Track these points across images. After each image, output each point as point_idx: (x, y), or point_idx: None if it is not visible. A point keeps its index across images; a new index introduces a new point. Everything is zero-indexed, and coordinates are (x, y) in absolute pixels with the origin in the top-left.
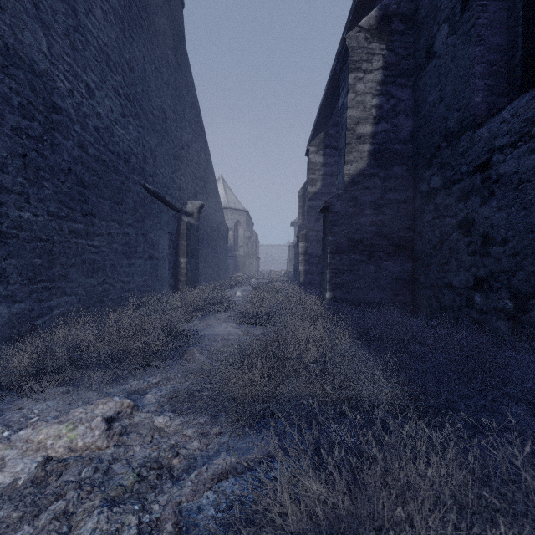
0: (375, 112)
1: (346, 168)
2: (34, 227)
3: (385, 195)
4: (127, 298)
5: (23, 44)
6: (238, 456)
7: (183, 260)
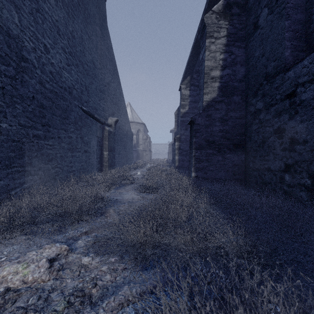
0: (222, 63)
1: (204, 97)
2: (10, 133)
3: (228, 113)
4: (70, 176)
5: (2, 18)
6: (136, 288)
7: (105, 153)
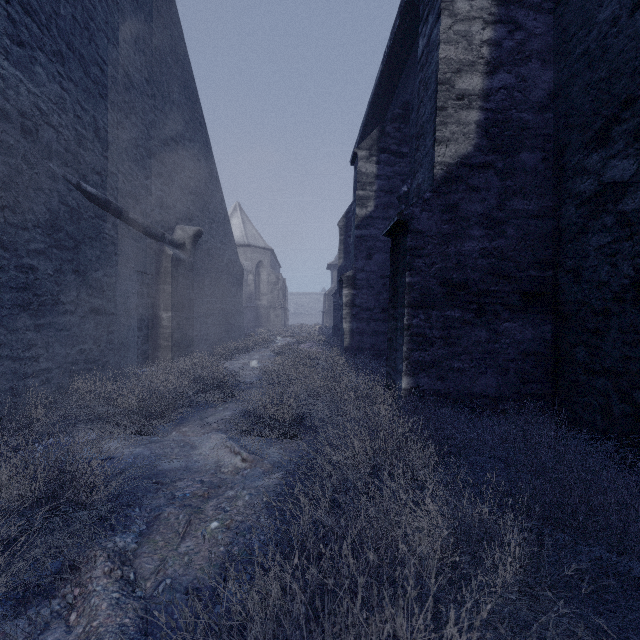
0: (489, 53)
1: (437, 152)
2: None
3: (506, 202)
4: (28, 391)
5: None
6: None
7: (165, 314)
